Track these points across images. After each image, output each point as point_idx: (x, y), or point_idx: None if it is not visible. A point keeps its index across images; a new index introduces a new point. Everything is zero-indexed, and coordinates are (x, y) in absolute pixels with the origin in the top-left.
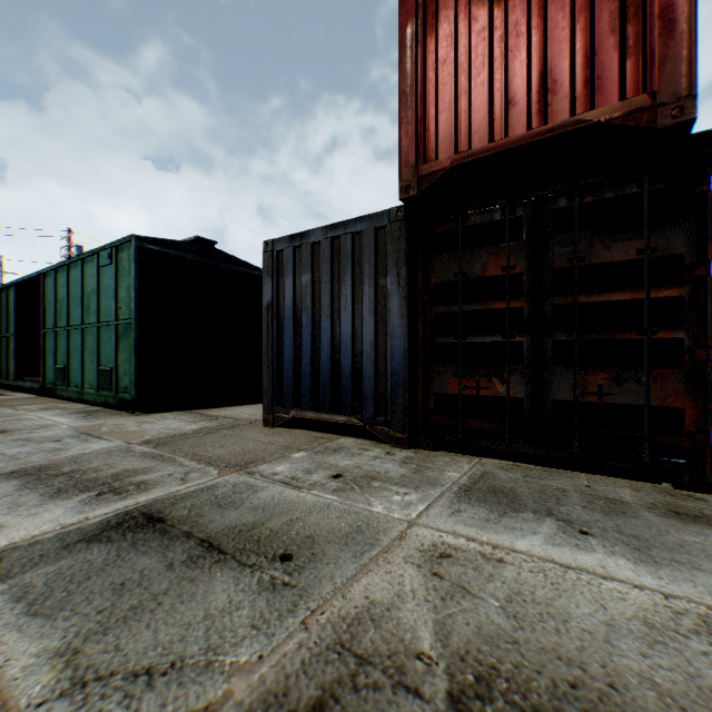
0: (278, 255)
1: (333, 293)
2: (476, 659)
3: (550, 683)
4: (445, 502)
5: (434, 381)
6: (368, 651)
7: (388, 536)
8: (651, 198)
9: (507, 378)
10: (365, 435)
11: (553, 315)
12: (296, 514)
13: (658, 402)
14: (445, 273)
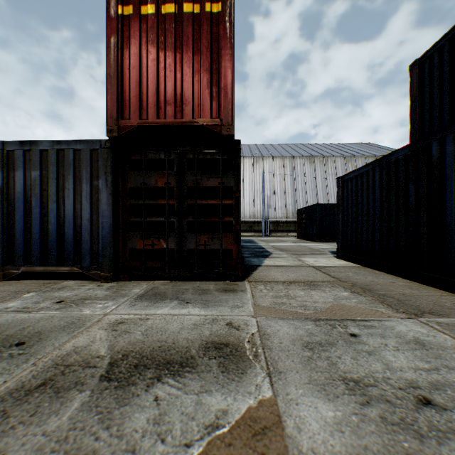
0: (9, 153)
1: (59, 186)
2: (125, 350)
3: (152, 349)
4: (128, 303)
5: (129, 242)
6: (72, 362)
7: (91, 322)
8: (223, 161)
9: (167, 239)
10: (84, 278)
11: (187, 208)
12: (28, 324)
13: (225, 247)
14: (135, 182)
